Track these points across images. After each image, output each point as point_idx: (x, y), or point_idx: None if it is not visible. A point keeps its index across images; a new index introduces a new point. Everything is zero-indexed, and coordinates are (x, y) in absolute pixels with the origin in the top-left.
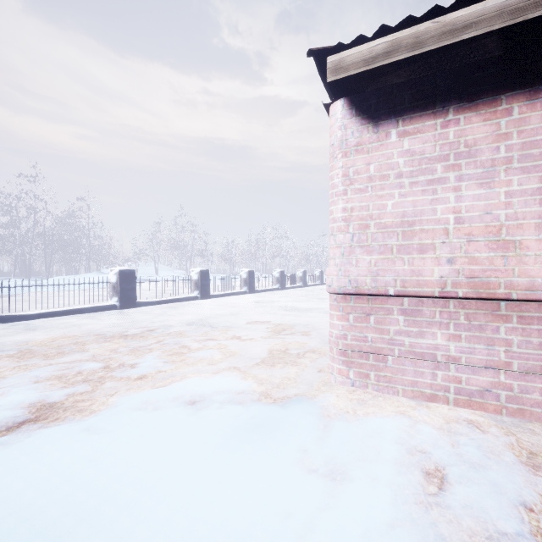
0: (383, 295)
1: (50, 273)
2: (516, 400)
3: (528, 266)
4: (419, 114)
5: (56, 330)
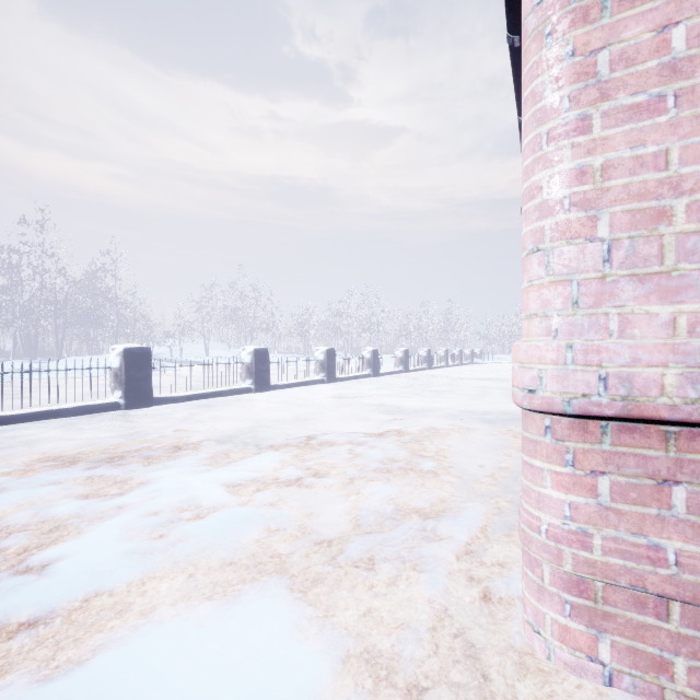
0: None
1: (67, 352)
2: None
3: None
4: None
5: None
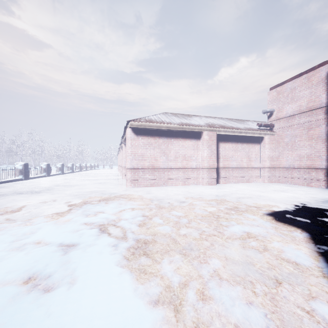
0: (138, 168)
1: None
2: (157, 184)
3: (159, 163)
4: (144, 136)
5: None
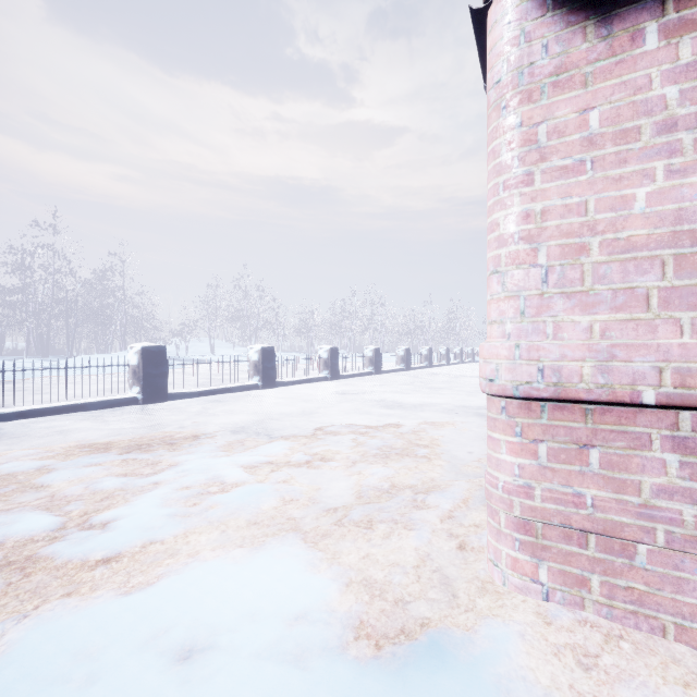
0: (624, 405)
1: (76, 351)
2: None
3: None
4: None
5: (28, 441)
